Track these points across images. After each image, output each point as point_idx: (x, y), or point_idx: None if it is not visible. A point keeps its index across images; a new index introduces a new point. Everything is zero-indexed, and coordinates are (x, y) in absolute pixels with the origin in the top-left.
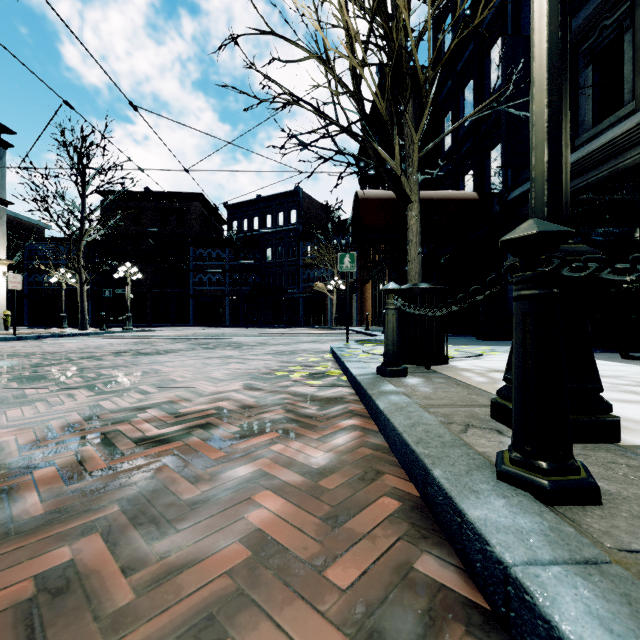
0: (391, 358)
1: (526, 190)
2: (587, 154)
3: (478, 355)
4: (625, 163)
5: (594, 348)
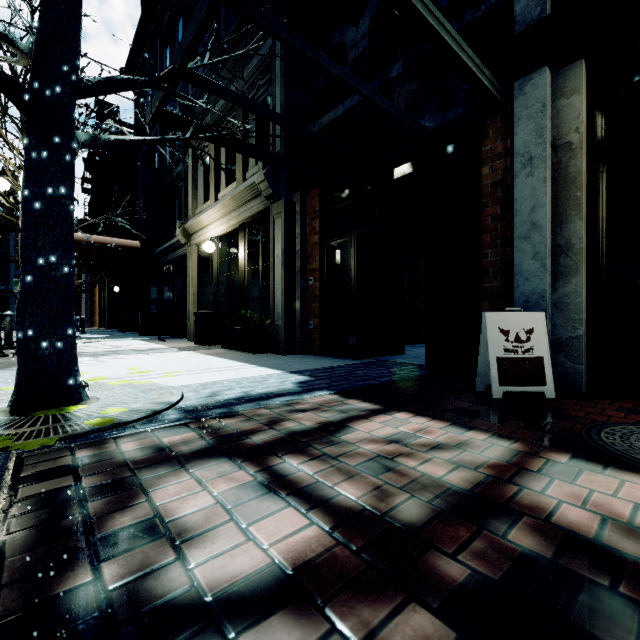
0: (7, 342)
1: (158, 252)
2: (170, 245)
3: (90, 342)
4: (179, 254)
5: (178, 337)
